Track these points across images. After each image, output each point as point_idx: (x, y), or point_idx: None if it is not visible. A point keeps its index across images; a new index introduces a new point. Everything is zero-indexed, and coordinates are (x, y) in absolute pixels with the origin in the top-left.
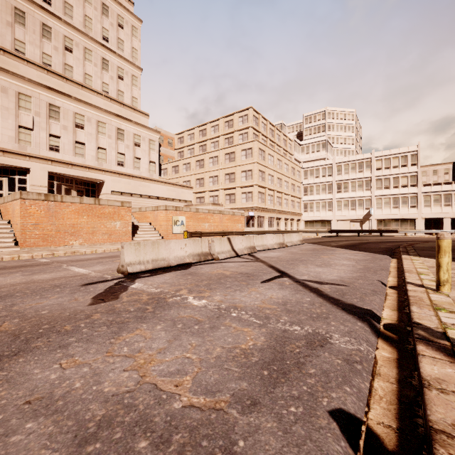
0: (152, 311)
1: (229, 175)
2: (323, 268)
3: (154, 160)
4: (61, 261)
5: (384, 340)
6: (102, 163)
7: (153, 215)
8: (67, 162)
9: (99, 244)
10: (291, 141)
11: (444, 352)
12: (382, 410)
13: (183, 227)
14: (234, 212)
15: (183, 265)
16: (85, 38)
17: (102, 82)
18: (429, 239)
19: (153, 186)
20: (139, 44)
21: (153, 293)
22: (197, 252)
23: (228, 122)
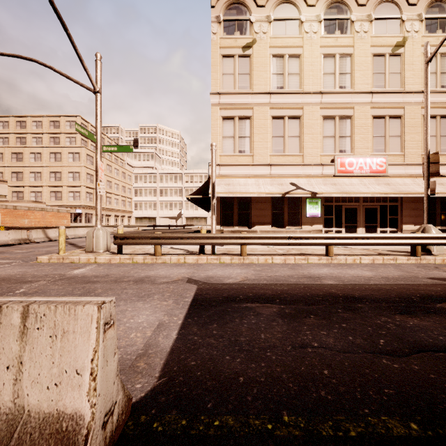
0: None
1: (55, 174)
2: None
3: None
4: None
5: None
6: None
7: None
8: None
9: None
10: None
11: None
12: None
13: None
14: (59, 210)
15: (7, 245)
16: None
17: None
18: None
19: None
20: None
21: None
22: (18, 238)
23: (54, 122)
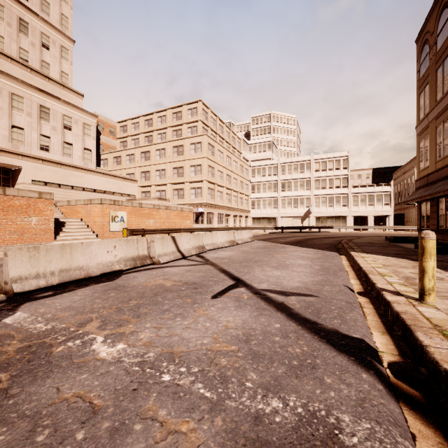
0: (3, 390)
1: (178, 170)
2: (281, 270)
3: (90, 147)
4: None
5: (410, 409)
6: (17, 145)
7: (85, 209)
8: None
9: (4, 245)
10: (240, 139)
11: None
12: None
13: (123, 224)
14: (182, 208)
15: (110, 274)
16: None
17: (18, 47)
18: (360, 235)
19: (88, 177)
20: (71, 11)
21: (35, 334)
22: (132, 255)
23: (176, 114)
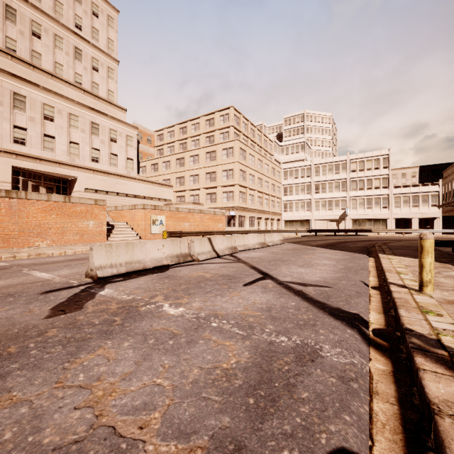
0: (120, 324)
1: (210, 174)
2: (305, 268)
3: (132, 157)
4: (22, 264)
5: (375, 349)
6: (74, 158)
7: (130, 214)
8: (35, 156)
9: (69, 245)
10: (272, 141)
11: (444, 364)
12: (387, 443)
13: (162, 227)
14: (215, 212)
15: (160, 267)
16: (55, 24)
17: (74, 73)
18: (400, 238)
19: (130, 184)
20: (116, 35)
21: (124, 300)
22: (176, 253)
23: (209, 121)
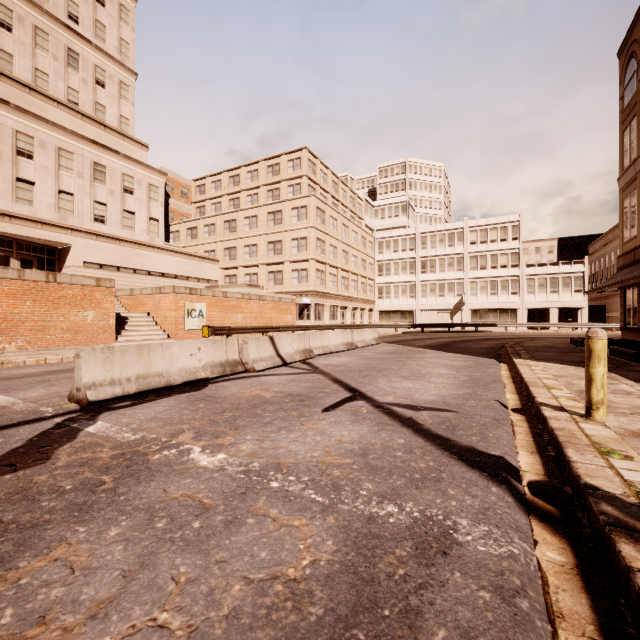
0: (111, 489)
1: (274, 245)
2: (413, 381)
3: (157, 216)
4: None
5: (540, 521)
6: (66, 216)
7: (153, 300)
8: (2, 211)
9: (55, 347)
10: (361, 200)
11: None
12: None
13: (203, 320)
14: (281, 298)
15: (194, 383)
16: (36, 12)
17: (66, 87)
18: (535, 336)
19: (155, 257)
20: (132, 34)
21: (125, 443)
22: (220, 360)
23: (272, 167)
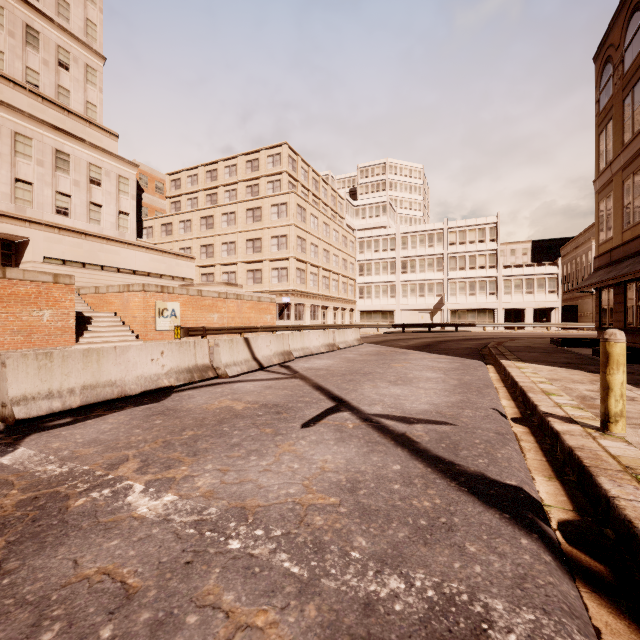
0: None
1: (253, 242)
2: (401, 387)
3: (127, 210)
4: None
5: (592, 591)
6: (23, 207)
7: (120, 299)
8: None
9: (3, 351)
10: (342, 199)
11: None
12: None
13: (175, 320)
14: (260, 298)
15: (155, 392)
16: None
17: (24, 67)
18: (514, 336)
19: (125, 253)
20: (100, 16)
21: (44, 480)
22: (187, 365)
23: (251, 162)
